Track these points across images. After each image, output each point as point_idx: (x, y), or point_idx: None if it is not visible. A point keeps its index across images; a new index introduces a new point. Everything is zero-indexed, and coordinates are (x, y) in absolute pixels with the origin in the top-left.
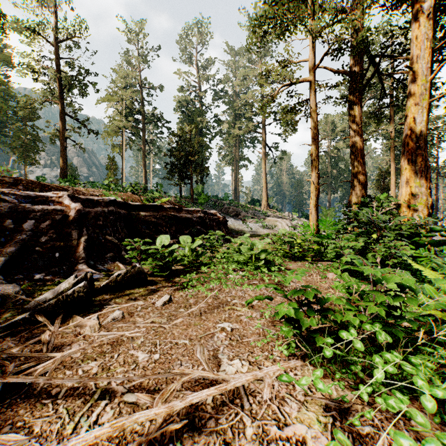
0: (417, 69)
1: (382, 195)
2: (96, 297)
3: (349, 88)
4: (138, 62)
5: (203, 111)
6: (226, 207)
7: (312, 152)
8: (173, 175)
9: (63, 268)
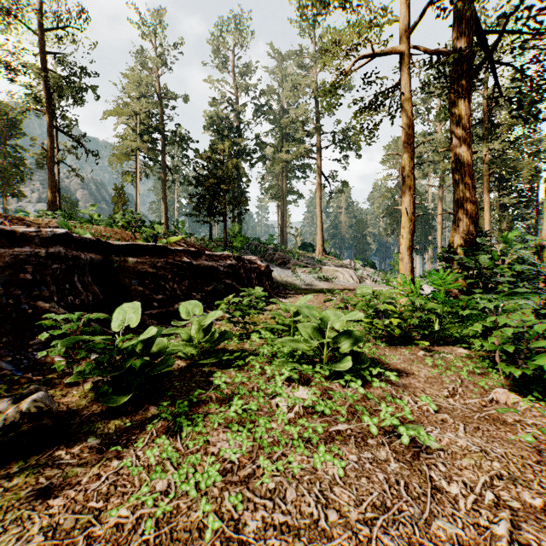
0: None
1: (512, 232)
2: None
3: (451, 75)
4: (156, 64)
5: (240, 130)
6: (270, 252)
7: (404, 165)
8: (200, 211)
9: None
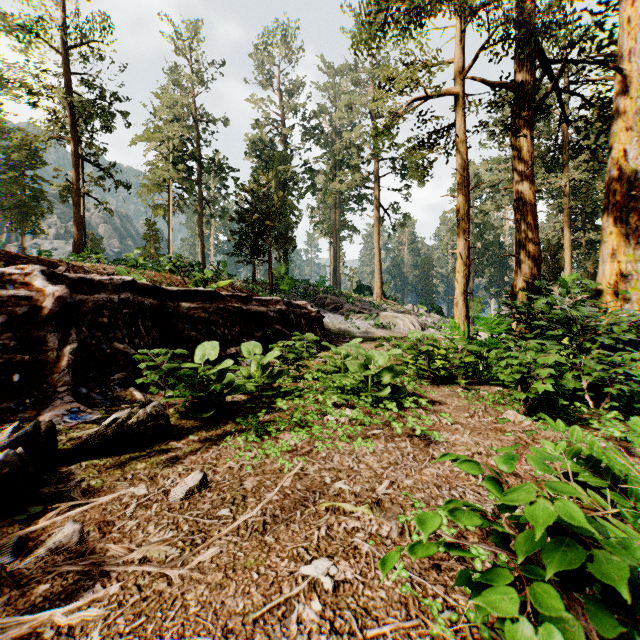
0: (629, 72)
1: (570, 276)
2: (56, 471)
3: (513, 109)
4: (191, 83)
5: (287, 156)
6: (321, 296)
7: (459, 208)
8: (242, 250)
9: (25, 403)
